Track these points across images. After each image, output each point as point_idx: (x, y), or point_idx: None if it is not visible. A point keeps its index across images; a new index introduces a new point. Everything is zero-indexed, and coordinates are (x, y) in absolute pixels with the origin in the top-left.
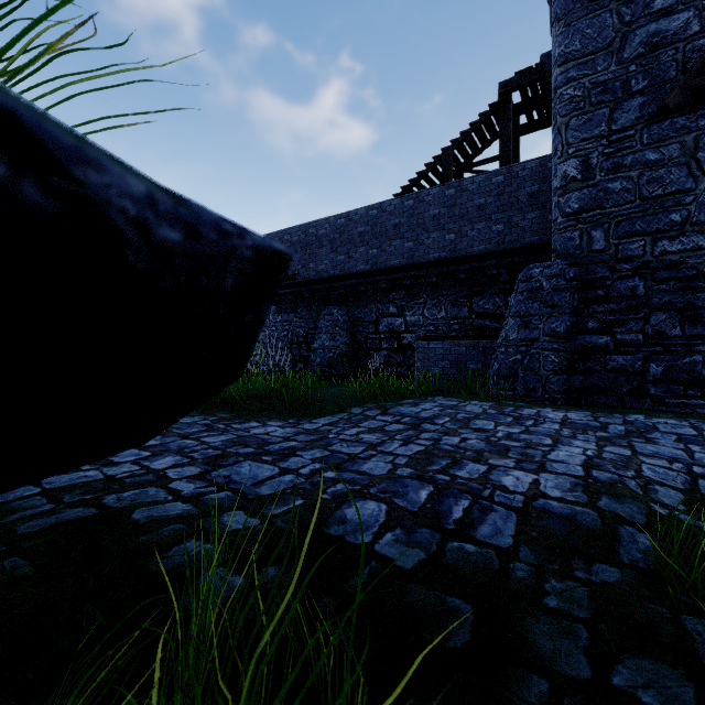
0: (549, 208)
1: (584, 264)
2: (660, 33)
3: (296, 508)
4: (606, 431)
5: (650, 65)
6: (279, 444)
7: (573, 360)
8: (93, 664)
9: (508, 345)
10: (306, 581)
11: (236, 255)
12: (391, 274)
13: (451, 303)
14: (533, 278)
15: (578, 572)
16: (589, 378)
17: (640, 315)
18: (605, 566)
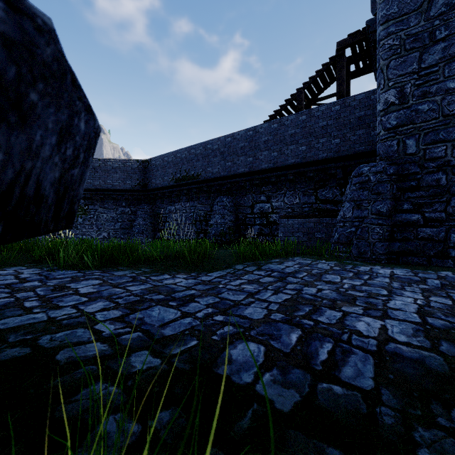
0: (372, 127)
1: (400, 164)
2: None
3: (192, 348)
4: (426, 284)
5: (450, 19)
6: (182, 292)
7: (393, 232)
8: None
9: (345, 221)
10: None
11: None
12: (262, 174)
13: (303, 193)
14: (363, 174)
15: (440, 419)
16: (405, 244)
17: (443, 199)
18: None
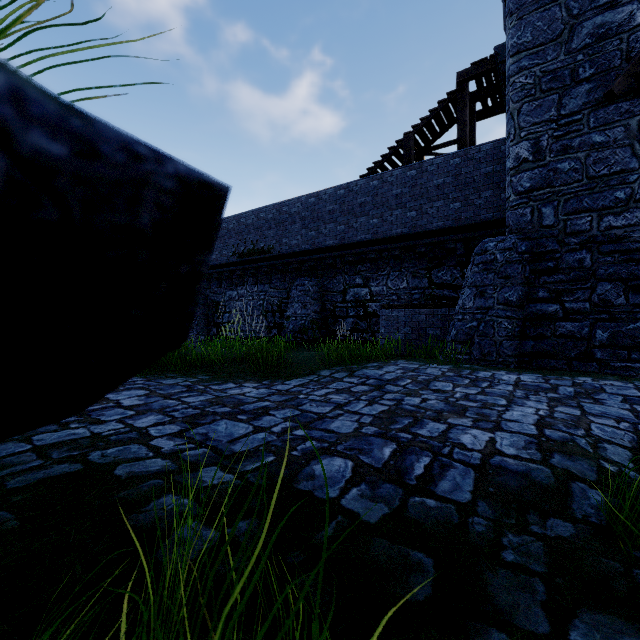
0: (502, 187)
1: (535, 239)
2: (605, 25)
3: (268, 464)
4: (556, 392)
5: (596, 54)
6: (253, 404)
7: (525, 327)
8: (69, 617)
9: (465, 313)
10: (272, 541)
11: (151, 184)
12: (357, 248)
13: (412, 275)
14: (488, 251)
15: (534, 526)
16: (540, 343)
17: (587, 285)
18: (559, 521)
